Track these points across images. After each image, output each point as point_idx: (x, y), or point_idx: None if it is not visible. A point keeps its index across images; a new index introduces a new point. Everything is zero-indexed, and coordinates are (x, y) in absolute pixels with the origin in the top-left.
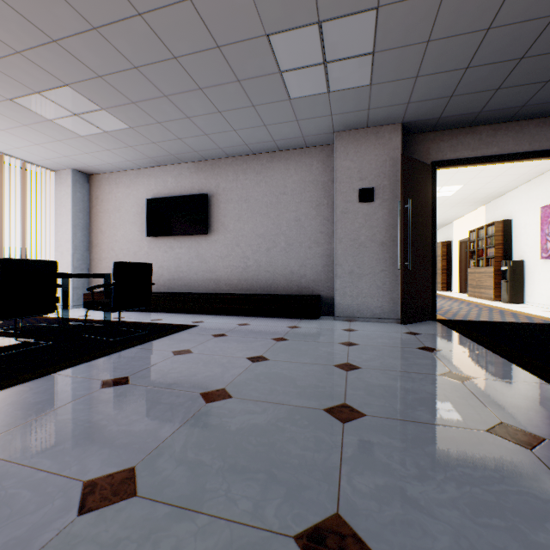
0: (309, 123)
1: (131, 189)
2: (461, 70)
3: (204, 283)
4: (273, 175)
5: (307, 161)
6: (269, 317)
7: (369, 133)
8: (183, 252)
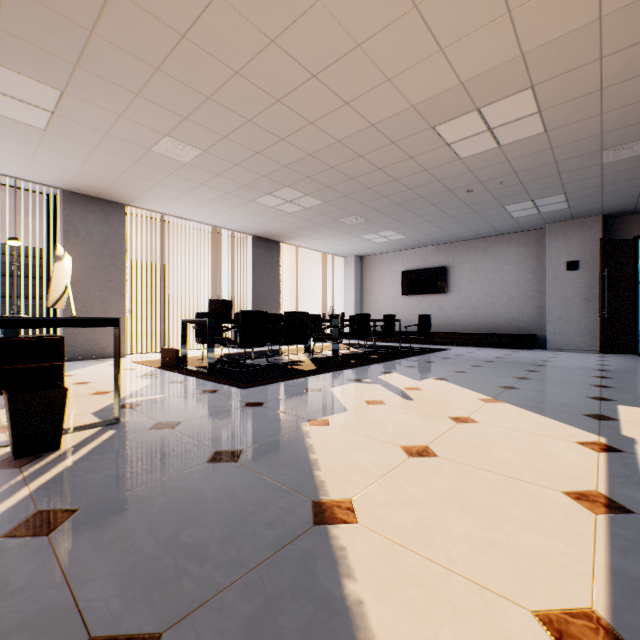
0: (526, 223)
1: (390, 265)
2: (634, 196)
3: (443, 325)
4: (497, 252)
5: (524, 241)
6: (495, 348)
7: (575, 223)
8: (427, 305)
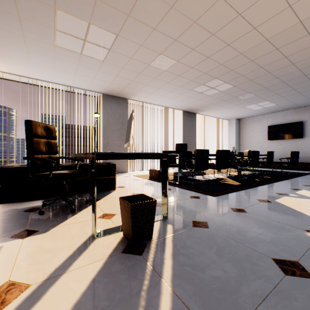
0: None
1: (259, 122)
2: None
3: (299, 158)
4: None
5: None
6: None
7: None
8: (287, 145)
